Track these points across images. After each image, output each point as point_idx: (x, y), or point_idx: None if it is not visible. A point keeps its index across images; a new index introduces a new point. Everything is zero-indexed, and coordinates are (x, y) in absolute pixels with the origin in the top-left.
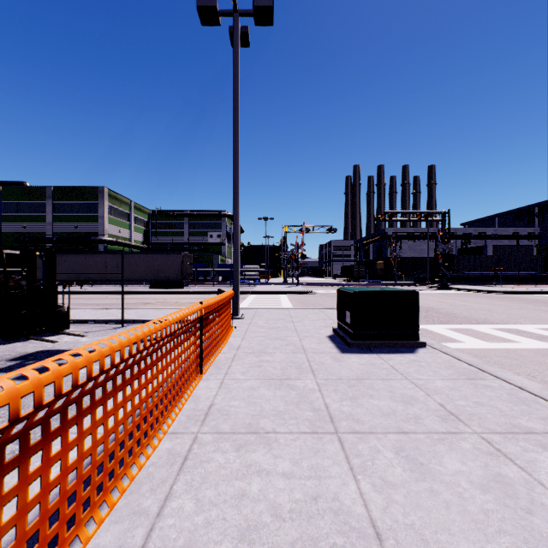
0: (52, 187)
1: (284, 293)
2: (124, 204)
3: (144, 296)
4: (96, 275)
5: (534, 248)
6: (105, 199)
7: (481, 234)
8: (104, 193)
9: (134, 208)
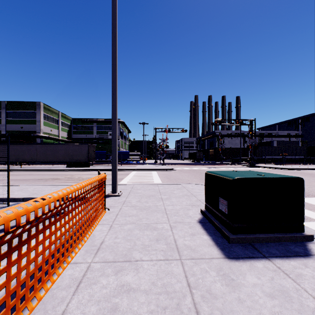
0: (5, 102)
1: (155, 170)
2: (54, 113)
3: (59, 173)
4: (29, 158)
5: (300, 142)
6: (41, 110)
7: (269, 134)
8: (40, 105)
9: (61, 116)
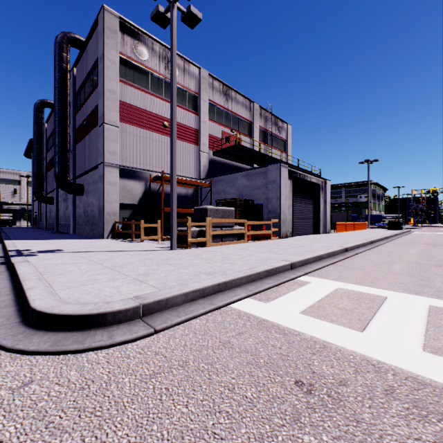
0: None
1: None
2: None
3: None
4: None
5: None
6: None
7: None
8: None
9: None
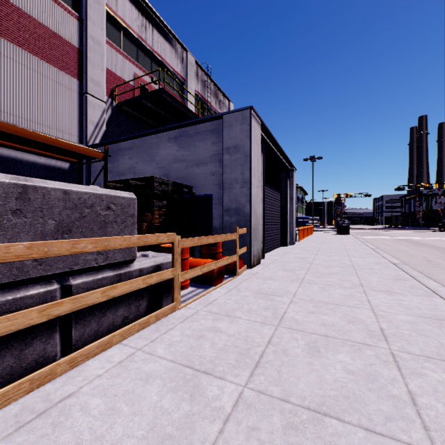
0: None
1: (331, 231)
2: None
3: None
4: None
5: None
6: None
7: None
8: None
9: None
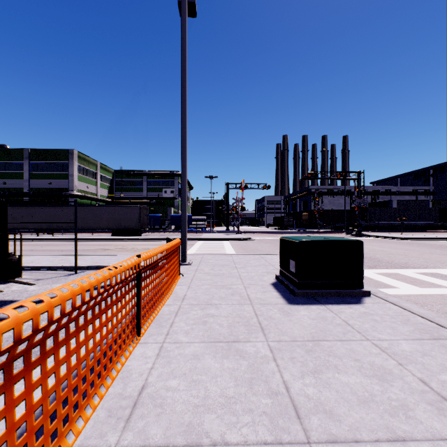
0: (29, 150)
1: (227, 239)
2: (91, 164)
3: (105, 243)
4: (65, 224)
5: (430, 202)
6: (75, 160)
7: (387, 191)
8: (74, 154)
9: (100, 168)
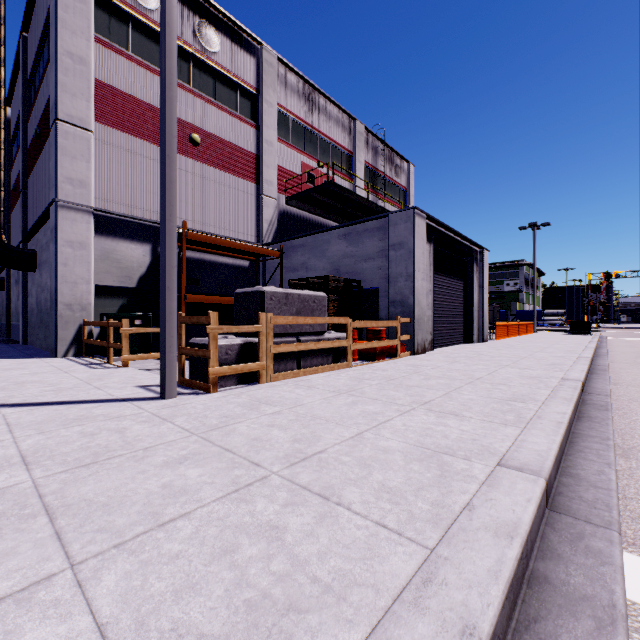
0: None
1: None
2: None
3: None
4: None
5: None
6: None
7: None
8: None
9: None
